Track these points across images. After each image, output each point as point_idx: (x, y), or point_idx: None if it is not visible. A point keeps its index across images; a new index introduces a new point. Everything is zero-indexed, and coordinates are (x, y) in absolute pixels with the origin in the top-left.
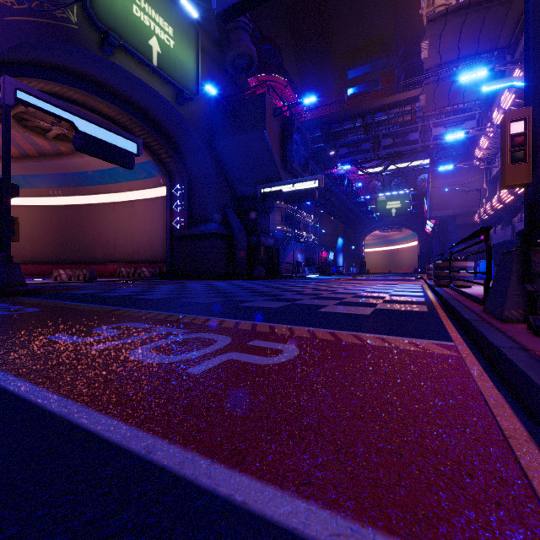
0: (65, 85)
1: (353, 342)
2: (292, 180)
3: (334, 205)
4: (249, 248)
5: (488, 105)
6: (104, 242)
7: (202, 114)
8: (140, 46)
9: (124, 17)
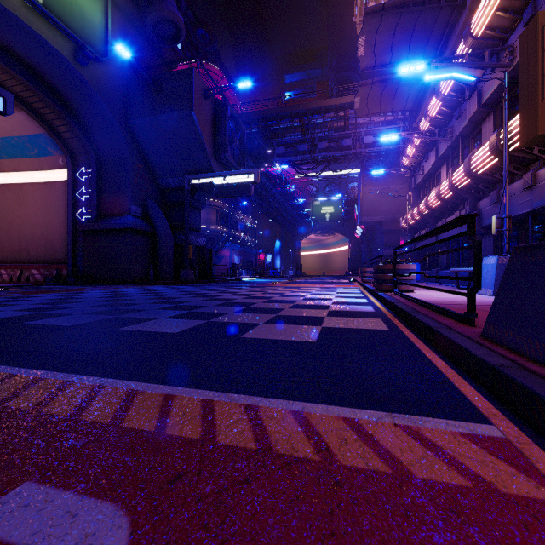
0: None
1: (299, 453)
2: (225, 172)
3: (272, 206)
4: (176, 247)
5: (413, 116)
6: None
7: (115, 82)
8: None
9: None
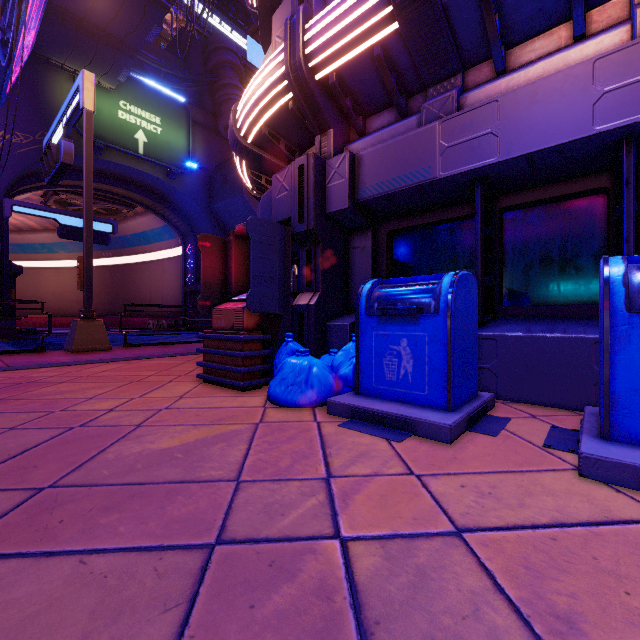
0: (75, 181)
1: None
2: None
3: None
4: None
5: None
6: (142, 297)
7: (199, 182)
8: (126, 142)
9: (110, 123)
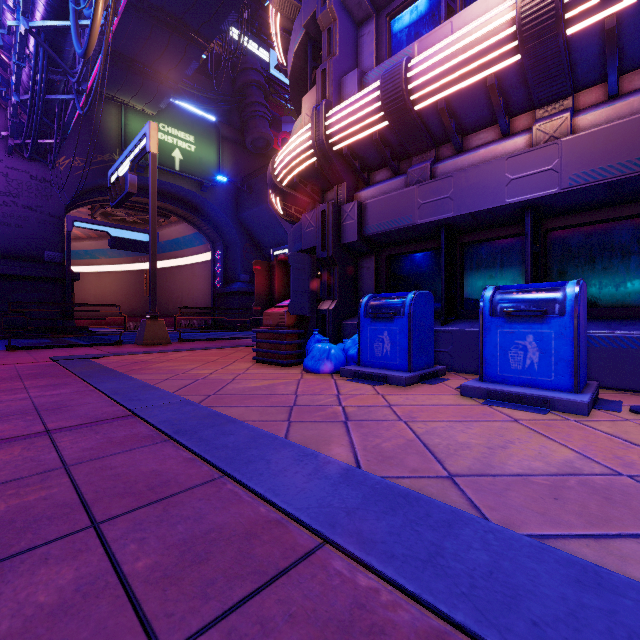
0: None
1: None
2: None
3: None
4: None
5: None
6: (174, 299)
7: (228, 193)
8: (165, 160)
9: None
